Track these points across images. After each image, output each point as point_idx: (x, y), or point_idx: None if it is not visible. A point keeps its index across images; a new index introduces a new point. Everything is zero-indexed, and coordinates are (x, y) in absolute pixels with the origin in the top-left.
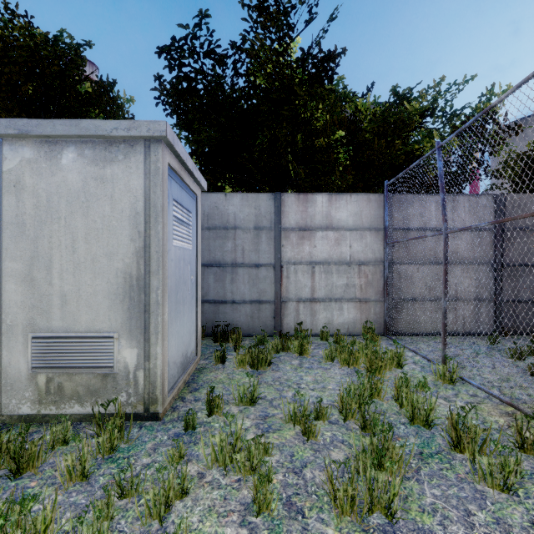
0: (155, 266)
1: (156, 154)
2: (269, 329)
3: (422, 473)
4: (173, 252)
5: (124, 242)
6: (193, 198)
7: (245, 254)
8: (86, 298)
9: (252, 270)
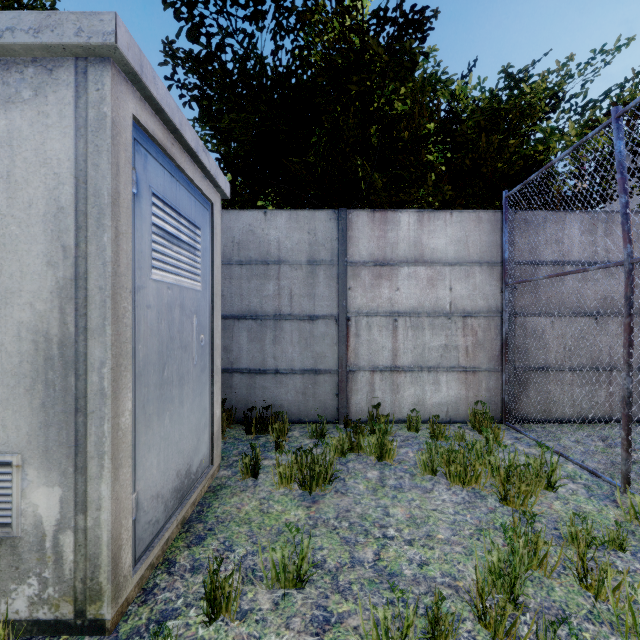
0: (97, 318)
1: (99, 87)
2: (329, 413)
3: None
4: (151, 292)
5: (34, 268)
6: (206, 207)
7: (294, 300)
8: None
9: (304, 325)
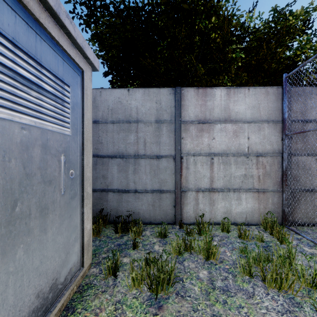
0: None
1: None
2: (169, 218)
3: None
4: None
5: None
6: (76, 71)
7: (147, 145)
8: None
9: (153, 161)
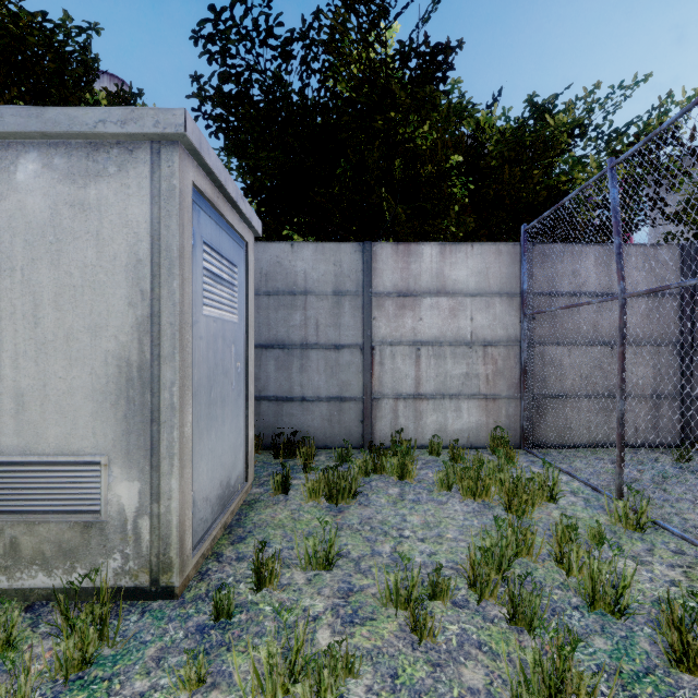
0: (168, 347)
1: (170, 165)
2: (354, 439)
3: None
4: (203, 325)
5: (118, 308)
6: (241, 246)
7: (320, 330)
8: (56, 399)
9: (330, 354)
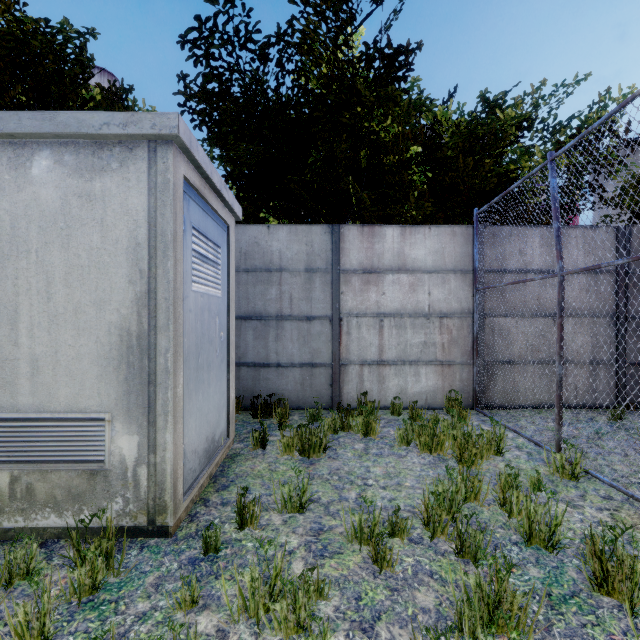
0: (163, 319)
1: (165, 161)
2: (324, 401)
3: (556, 632)
4: (192, 299)
5: (120, 285)
6: (224, 229)
7: (294, 303)
8: (66, 364)
9: (302, 324)
